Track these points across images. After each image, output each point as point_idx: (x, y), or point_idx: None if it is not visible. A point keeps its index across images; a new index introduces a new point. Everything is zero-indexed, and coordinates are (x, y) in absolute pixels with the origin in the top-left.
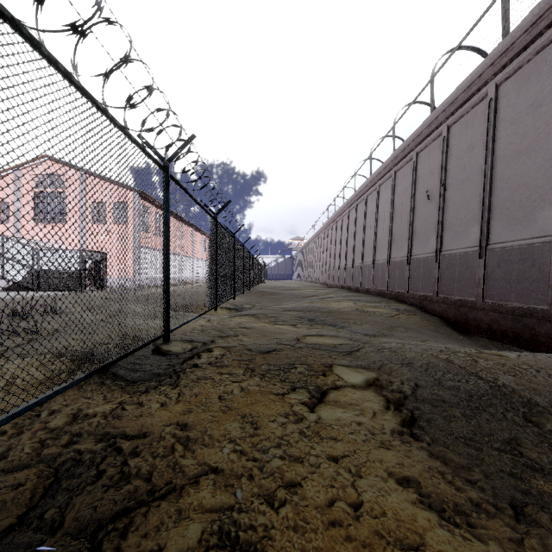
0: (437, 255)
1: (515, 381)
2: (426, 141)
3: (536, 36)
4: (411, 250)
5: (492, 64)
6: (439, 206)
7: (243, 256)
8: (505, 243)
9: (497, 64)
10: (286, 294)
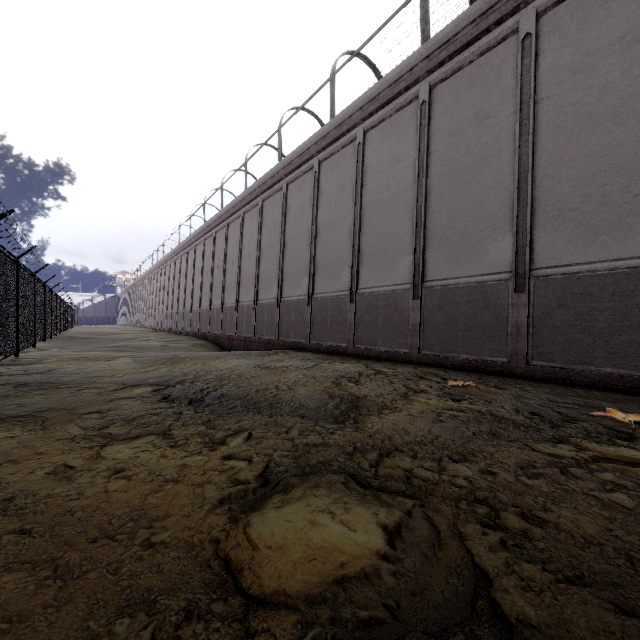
0: (222, 307)
1: (186, 355)
2: (219, 226)
3: (253, 199)
4: (212, 302)
5: (240, 201)
6: (223, 274)
7: (51, 301)
8: (243, 303)
9: (242, 202)
10: (104, 338)
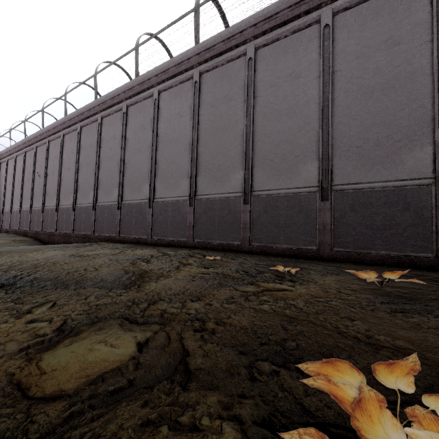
0: (43, 209)
1: (3, 249)
2: (40, 142)
3: (72, 124)
4: (33, 204)
5: (61, 124)
6: (44, 182)
7: None
8: (63, 206)
9: (62, 126)
10: None
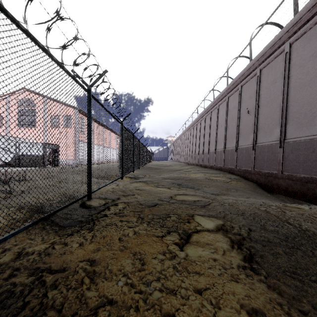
0: (254, 146)
1: (313, 226)
2: (247, 78)
3: (315, 13)
4: (238, 143)
5: (287, 31)
6: (255, 117)
7: (139, 147)
8: (296, 138)
9: (290, 31)
10: (164, 169)
